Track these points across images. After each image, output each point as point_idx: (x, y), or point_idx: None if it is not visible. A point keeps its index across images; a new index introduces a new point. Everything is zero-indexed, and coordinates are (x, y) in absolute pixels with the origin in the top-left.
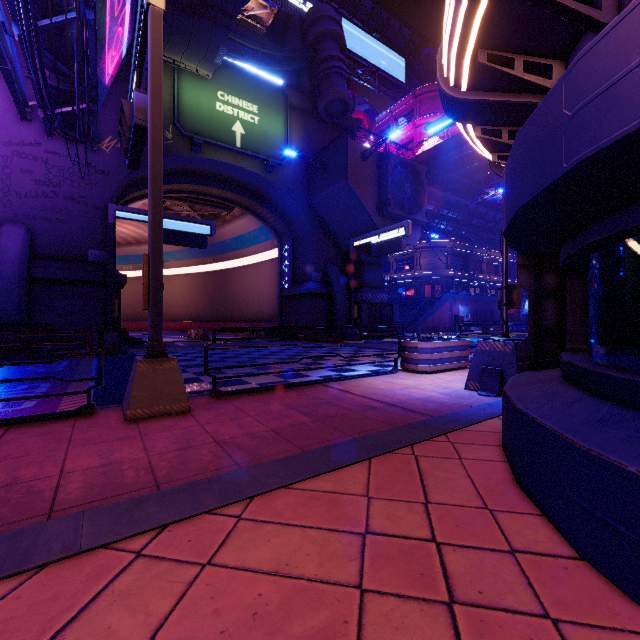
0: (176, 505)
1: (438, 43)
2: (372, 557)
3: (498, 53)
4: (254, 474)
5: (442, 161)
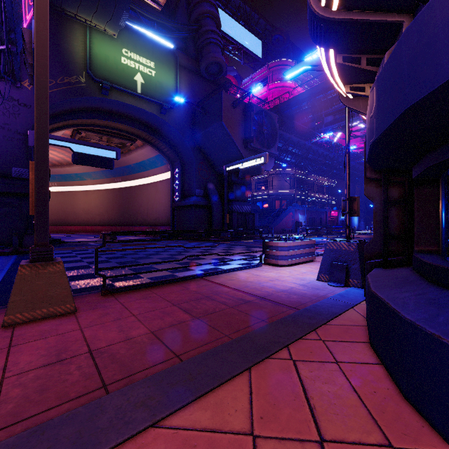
0: None
1: (284, 32)
2: None
3: None
4: (120, 404)
5: (288, 113)
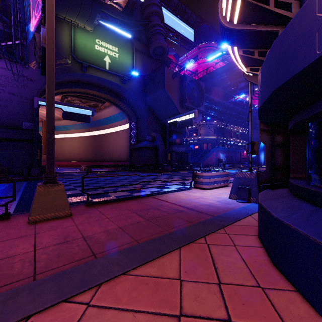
0: (42, 295)
1: (210, 22)
2: None
3: None
4: (104, 263)
5: (212, 81)
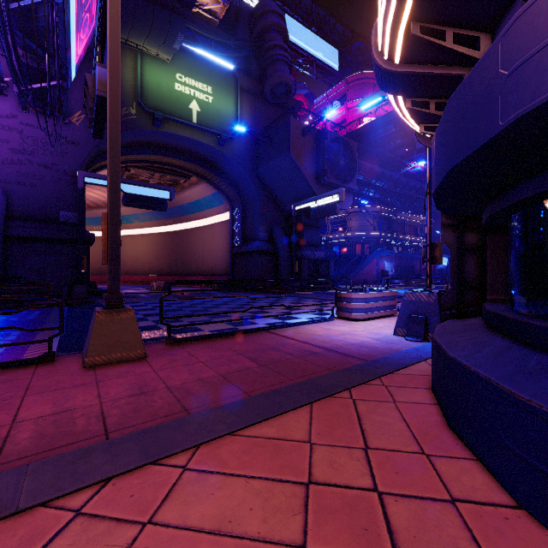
0: (122, 456)
1: (367, 38)
2: (316, 510)
3: (430, 26)
4: (201, 421)
5: (370, 138)
